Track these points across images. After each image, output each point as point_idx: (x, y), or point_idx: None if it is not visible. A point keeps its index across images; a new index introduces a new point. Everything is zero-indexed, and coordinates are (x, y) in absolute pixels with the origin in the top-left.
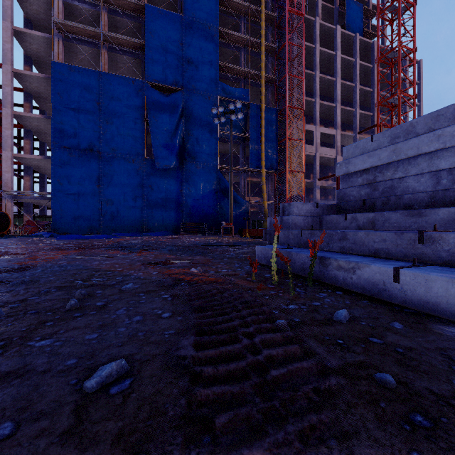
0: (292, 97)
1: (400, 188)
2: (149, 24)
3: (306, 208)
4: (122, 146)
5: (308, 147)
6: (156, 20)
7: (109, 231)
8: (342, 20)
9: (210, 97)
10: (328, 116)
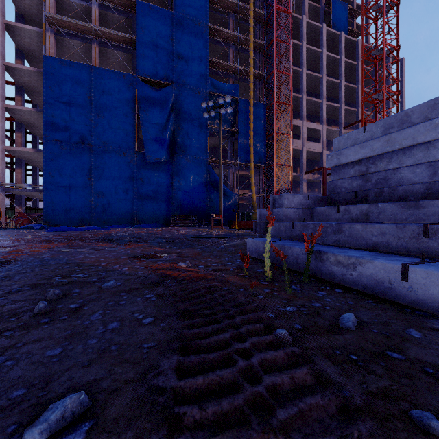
0: (280, 92)
1: (394, 179)
2: (140, 20)
3: (297, 200)
4: (113, 140)
5: (295, 141)
6: (147, 16)
7: (100, 223)
8: (327, 19)
9: (199, 92)
10: (314, 112)
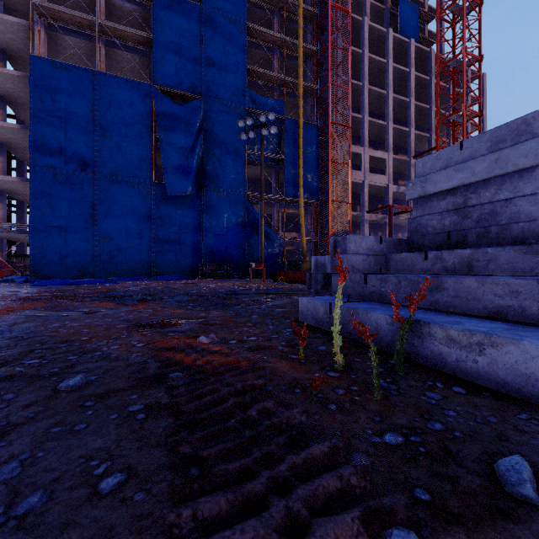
0: (336, 111)
1: (506, 214)
2: (159, 14)
3: (367, 244)
4: (124, 167)
5: (354, 173)
6: (168, 10)
7: (106, 274)
8: (394, 23)
9: (235, 108)
10: (377, 137)
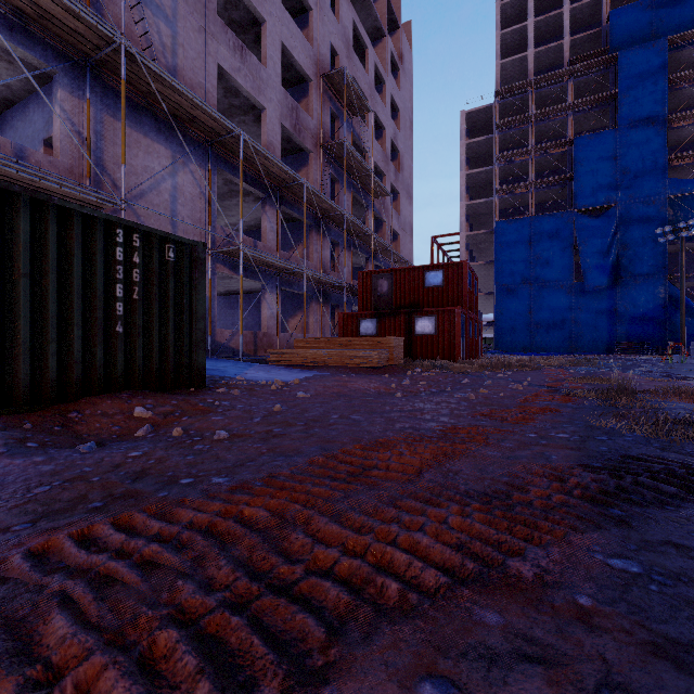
0: None
1: None
2: (578, 155)
3: None
4: (551, 276)
5: None
6: (585, 148)
7: (538, 350)
8: None
9: (654, 201)
10: None
